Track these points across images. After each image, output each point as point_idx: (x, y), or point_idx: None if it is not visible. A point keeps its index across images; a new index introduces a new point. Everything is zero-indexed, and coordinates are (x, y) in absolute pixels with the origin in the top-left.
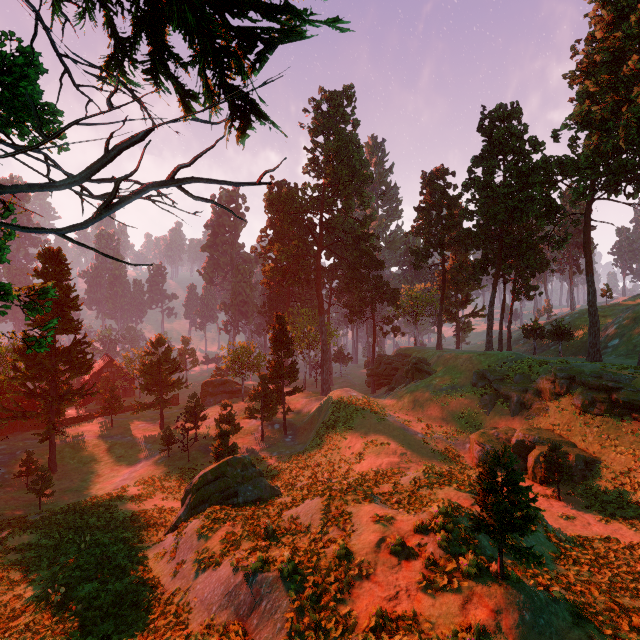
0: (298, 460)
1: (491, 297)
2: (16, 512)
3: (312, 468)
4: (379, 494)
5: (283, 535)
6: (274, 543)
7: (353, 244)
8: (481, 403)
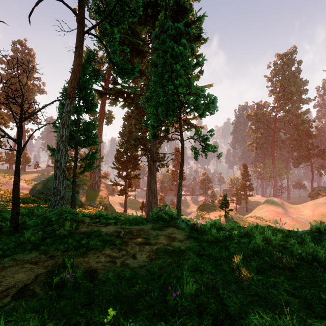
0: None
1: None
2: None
3: None
4: None
5: None
6: None
7: (295, 127)
8: None
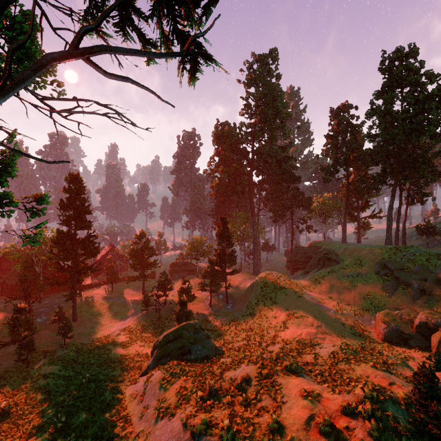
0: (236, 324)
1: (390, 202)
2: (50, 347)
3: (246, 331)
4: (303, 364)
5: (224, 395)
6: (216, 403)
7: (276, 165)
8: (384, 288)
